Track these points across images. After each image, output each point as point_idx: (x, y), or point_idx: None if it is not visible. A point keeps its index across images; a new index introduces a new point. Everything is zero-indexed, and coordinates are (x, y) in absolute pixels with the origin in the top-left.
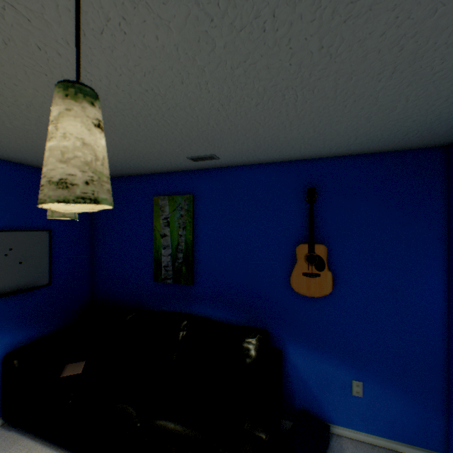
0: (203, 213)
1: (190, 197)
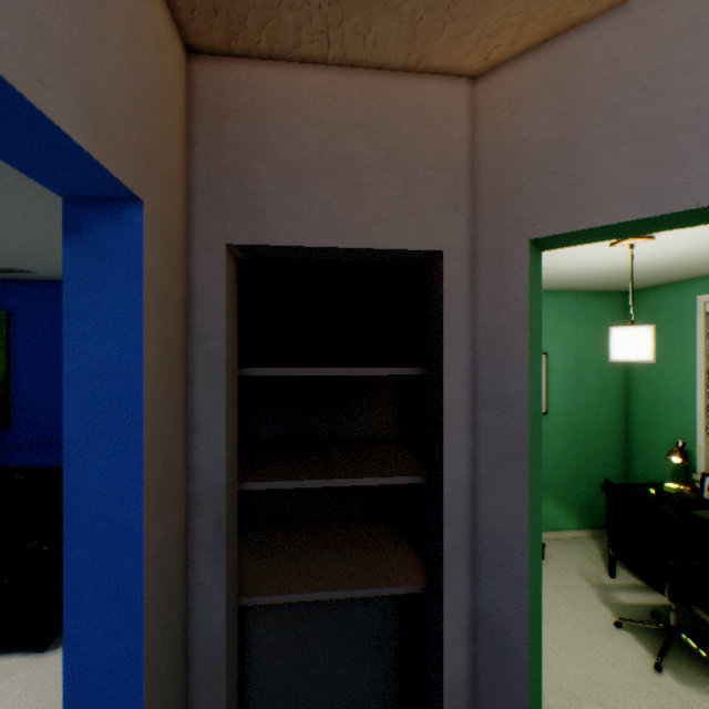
0: (25, 336)
1: (3, 314)
